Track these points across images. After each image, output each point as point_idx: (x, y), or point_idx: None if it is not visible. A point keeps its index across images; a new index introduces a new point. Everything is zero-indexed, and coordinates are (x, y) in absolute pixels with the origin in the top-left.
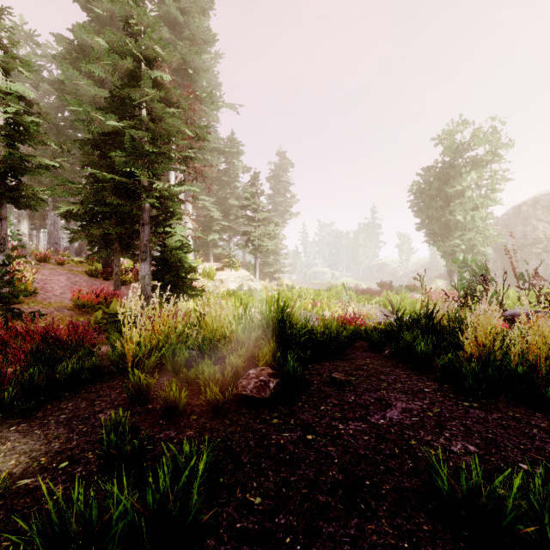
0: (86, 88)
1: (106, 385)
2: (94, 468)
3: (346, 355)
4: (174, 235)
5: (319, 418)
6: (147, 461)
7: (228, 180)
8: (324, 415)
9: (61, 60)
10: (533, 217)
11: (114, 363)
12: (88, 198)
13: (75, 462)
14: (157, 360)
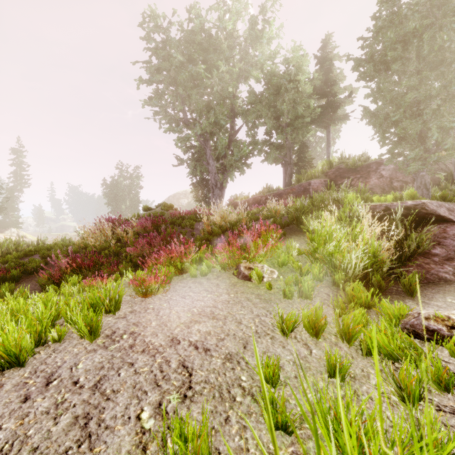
0: None
1: None
2: None
3: None
4: None
5: None
6: None
7: None
8: None
9: None
10: (173, 203)
11: None
12: None
13: None
14: None
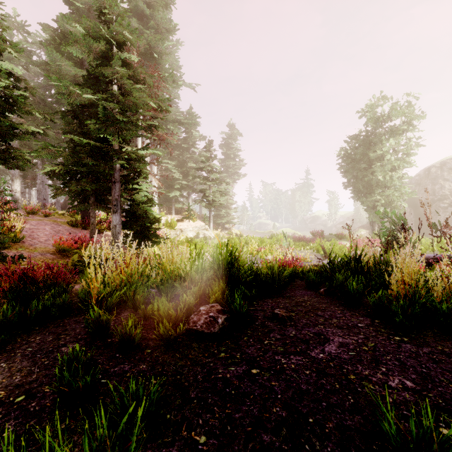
0: (68, 69)
1: (74, 320)
2: (47, 403)
3: (287, 293)
4: (141, 191)
5: (263, 353)
6: (99, 396)
7: (187, 146)
8: (267, 349)
9: (46, 45)
10: (440, 178)
11: (82, 300)
12: (68, 159)
13: (31, 396)
14: (120, 297)
